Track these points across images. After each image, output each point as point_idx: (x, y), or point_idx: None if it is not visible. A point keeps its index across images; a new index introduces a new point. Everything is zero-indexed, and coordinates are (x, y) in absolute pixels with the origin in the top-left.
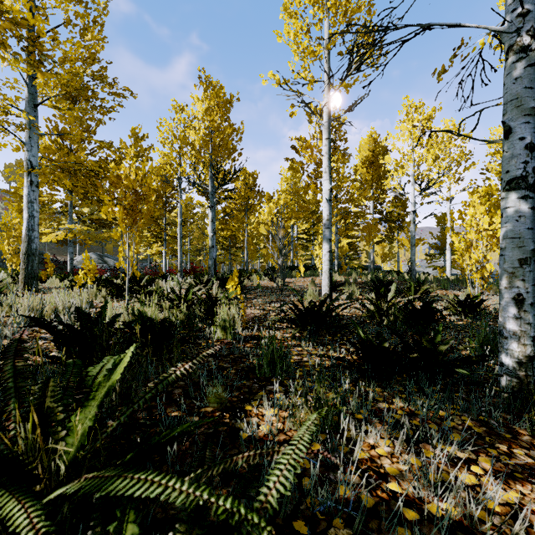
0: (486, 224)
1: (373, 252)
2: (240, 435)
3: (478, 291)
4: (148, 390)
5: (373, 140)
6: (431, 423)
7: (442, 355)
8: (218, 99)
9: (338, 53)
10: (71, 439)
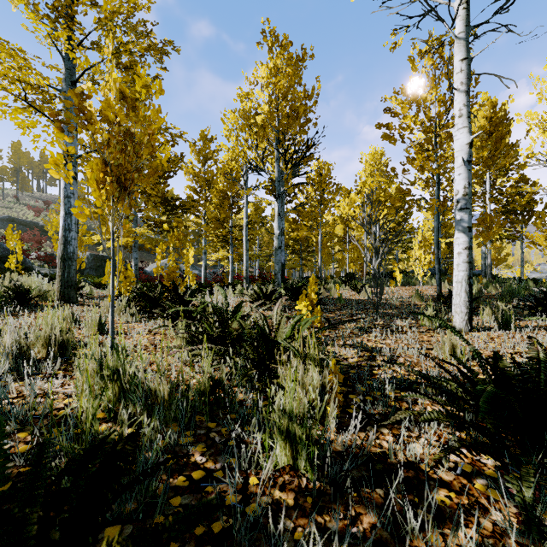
0: None
1: (490, 254)
2: None
3: None
4: None
5: (490, 103)
6: None
7: None
8: (286, 55)
9: None
10: None
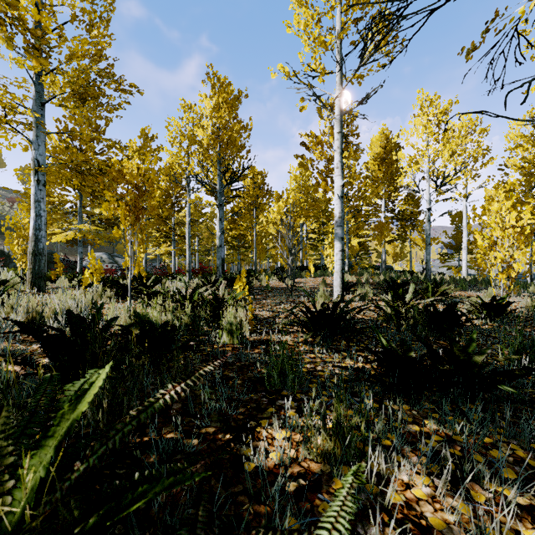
0: (513, 220)
1: (385, 252)
2: (245, 469)
3: (499, 292)
4: (128, 421)
5: (385, 136)
6: (475, 453)
7: (478, 367)
8: (226, 96)
9: (351, 43)
10: (19, 493)
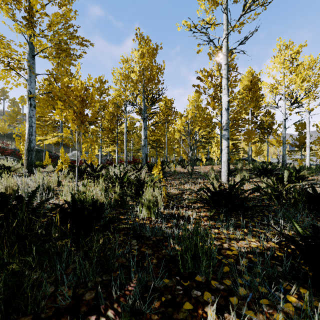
0: None
1: (251, 149)
2: None
3: None
4: None
5: (251, 74)
6: None
7: None
8: (148, 47)
9: (234, 1)
10: None
